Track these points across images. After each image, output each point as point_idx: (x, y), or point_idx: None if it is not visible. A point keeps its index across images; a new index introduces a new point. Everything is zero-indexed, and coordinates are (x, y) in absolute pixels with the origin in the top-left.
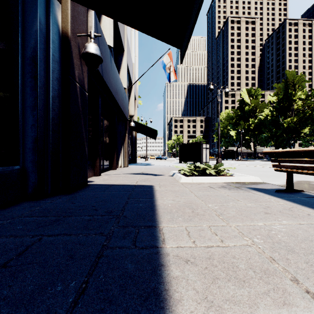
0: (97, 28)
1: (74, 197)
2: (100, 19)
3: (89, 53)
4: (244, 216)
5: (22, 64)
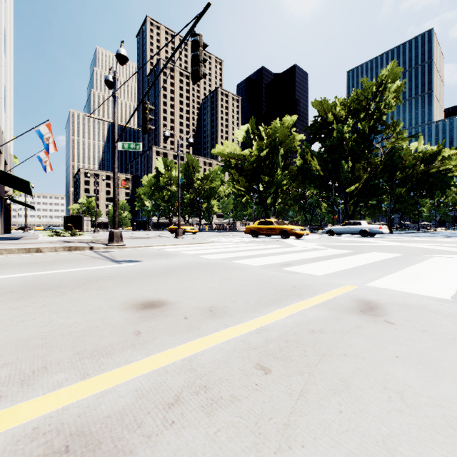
0: None
1: None
2: None
3: None
4: None
5: None
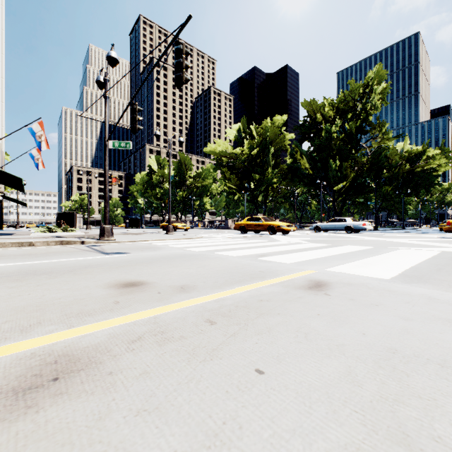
0: None
1: None
2: None
3: None
4: None
5: None
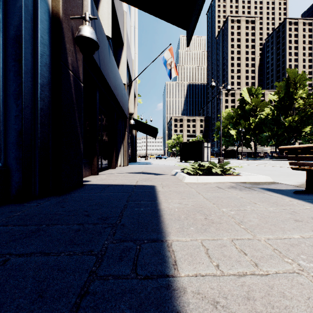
0: (94, 14)
1: (65, 199)
2: (98, 7)
3: (83, 36)
4: (270, 224)
5: (4, 45)
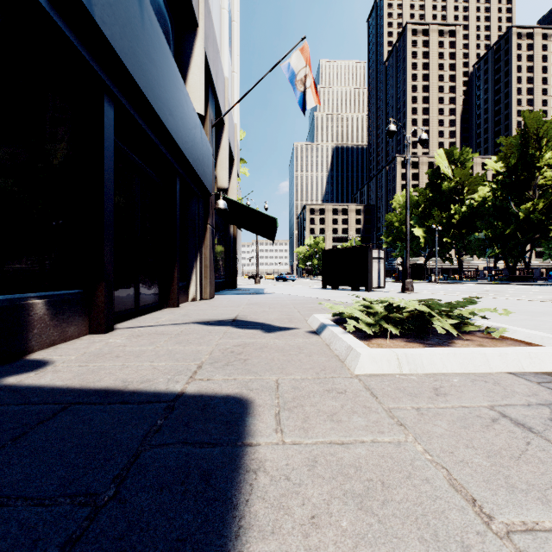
0: None
1: None
2: None
3: None
4: None
5: None
